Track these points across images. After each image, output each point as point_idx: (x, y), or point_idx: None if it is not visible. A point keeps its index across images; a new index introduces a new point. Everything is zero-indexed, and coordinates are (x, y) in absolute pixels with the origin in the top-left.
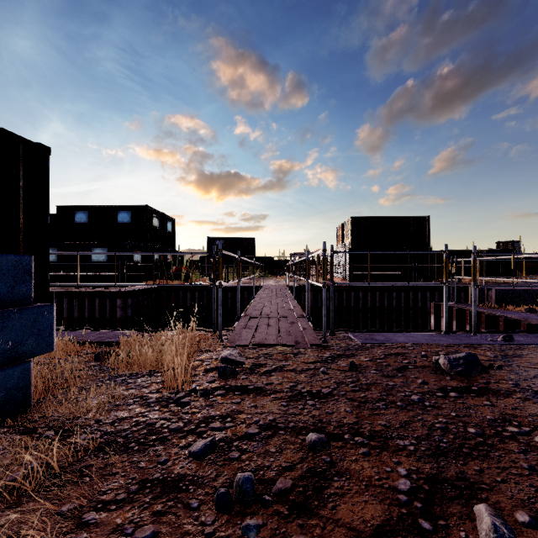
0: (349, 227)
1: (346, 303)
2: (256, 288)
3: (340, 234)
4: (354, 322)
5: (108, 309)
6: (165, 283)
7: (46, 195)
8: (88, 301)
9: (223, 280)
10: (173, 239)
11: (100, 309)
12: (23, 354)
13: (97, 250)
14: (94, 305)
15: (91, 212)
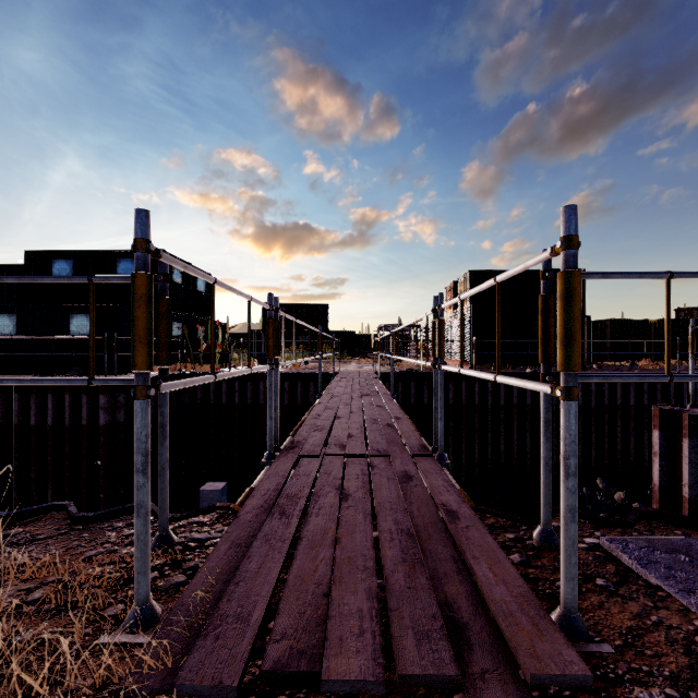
0: (465, 286)
1: (467, 400)
2: (328, 376)
3: (450, 298)
4: (479, 428)
5: (85, 412)
6: (189, 369)
7: None
8: (52, 398)
9: None
10: (207, 304)
11: (72, 412)
12: None
13: (79, 317)
14: (63, 405)
15: (77, 260)
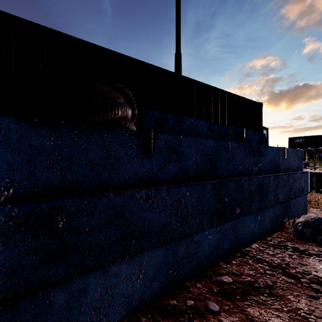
0: None
1: None
2: None
3: None
4: None
5: None
6: None
7: (261, 125)
8: None
9: (308, 168)
10: (266, 141)
11: None
12: (304, 190)
13: None
14: None
15: None
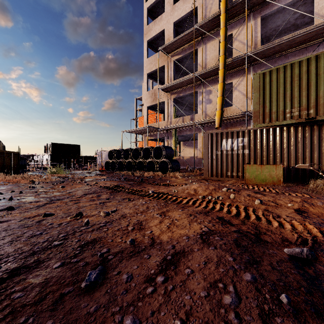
0: (50, 146)
1: None
2: None
3: (46, 148)
4: None
5: None
6: None
7: None
8: None
9: None
10: None
11: None
12: None
13: None
14: None
15: None
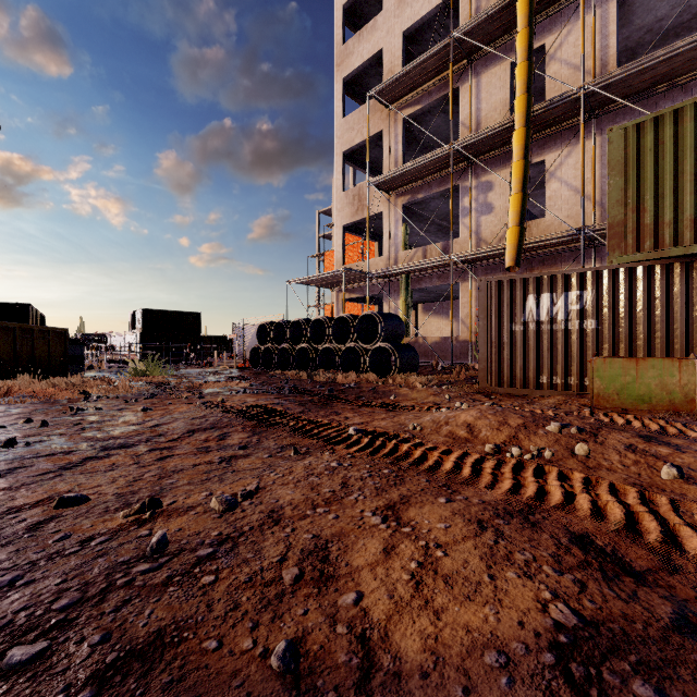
0: (140, 316)
1: None
2: None
3: (132, 319)
4: None
5: None
6: None
7: None
8: None
9: None
10: None
11: None
12: None
13: None
14: None
15: None
